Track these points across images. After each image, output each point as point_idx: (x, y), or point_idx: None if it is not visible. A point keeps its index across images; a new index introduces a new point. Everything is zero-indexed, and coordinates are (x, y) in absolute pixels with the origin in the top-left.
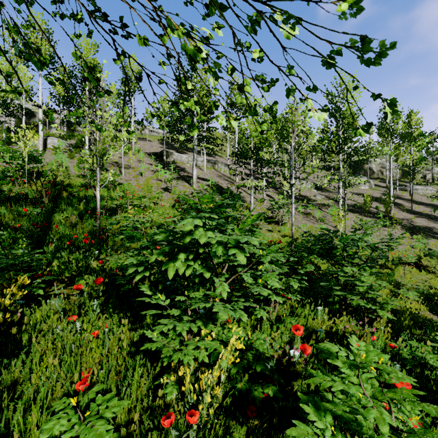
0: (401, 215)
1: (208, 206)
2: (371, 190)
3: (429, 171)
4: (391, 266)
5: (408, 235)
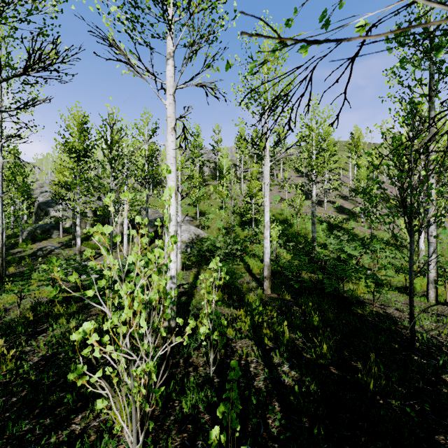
0: None
1: (334, 221)
2: None
3: None
4: None
5: None
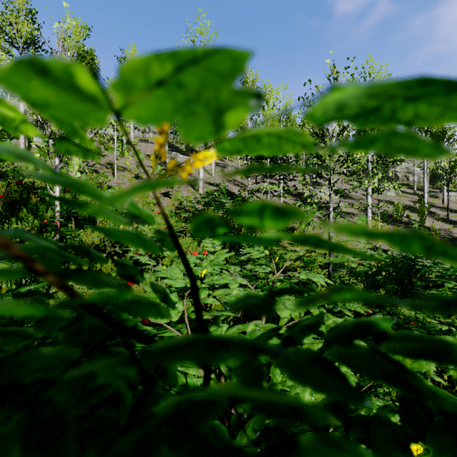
0: (437, 225)
1: (216, 214)
2: (398, 197)
3: None
4: None
5: None
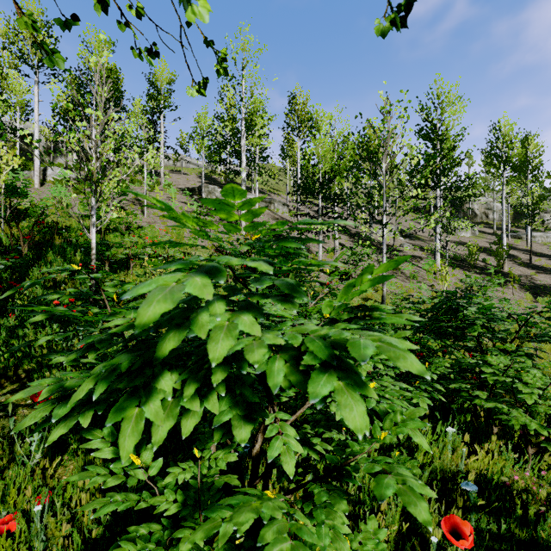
0: (517, 271)
1: None
2: (474, 238)
3: (548, 213)
4: (516, 341)
5: (530, 297)
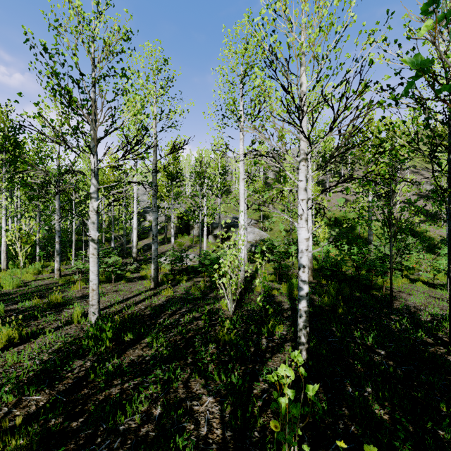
0: None
1: None
2: None
3: None
4: None
5: None
